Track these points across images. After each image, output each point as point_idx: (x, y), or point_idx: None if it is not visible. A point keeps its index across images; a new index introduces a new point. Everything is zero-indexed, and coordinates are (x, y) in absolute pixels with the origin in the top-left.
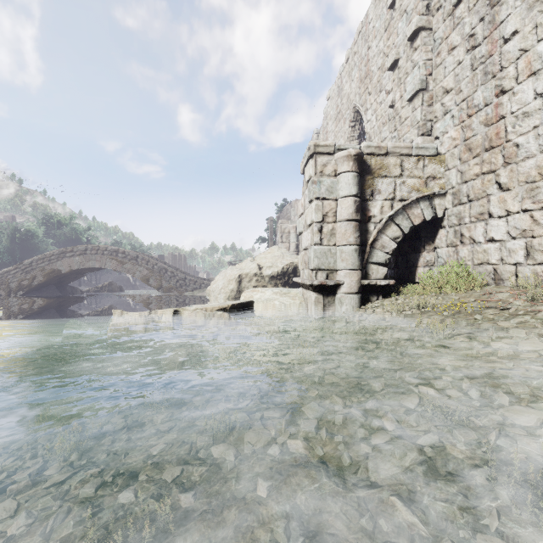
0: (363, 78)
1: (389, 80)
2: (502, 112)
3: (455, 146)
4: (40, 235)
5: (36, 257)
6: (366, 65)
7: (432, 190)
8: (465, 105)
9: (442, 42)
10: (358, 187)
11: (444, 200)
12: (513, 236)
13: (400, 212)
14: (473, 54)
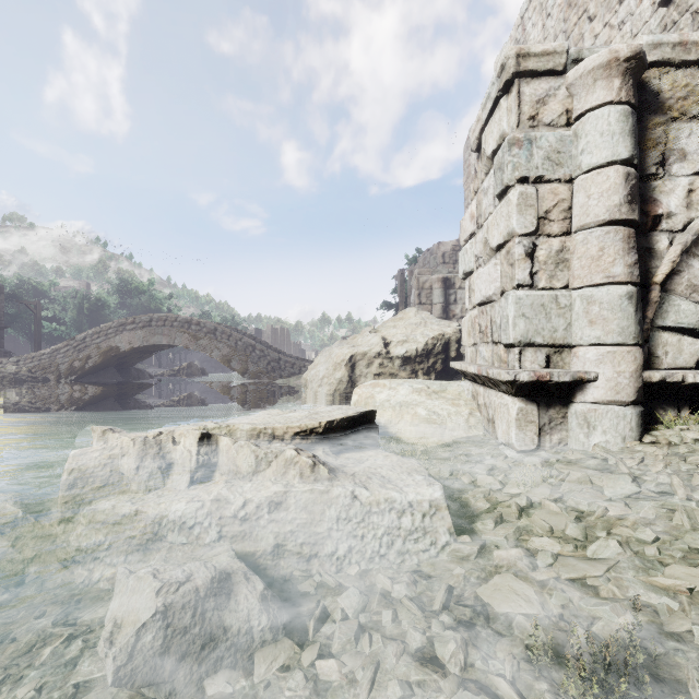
0: None
1: None
2: None
3: None
4: (111, 304)
5: (91, 331)
6: None
7: None
8: None
9: None
10: (633, 140)
11: None
12: None
13: None
14: None
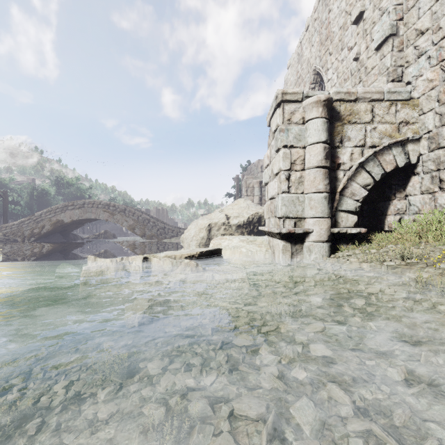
0: (324, 41)
1: (351, 36)
2: None
3: (432, 88)
4: (52, 193)
5: (45, 210)
6: (326, 28)
7: (405, 135)
8: None
9: None
10: (327, 133)
11: (418, 146)
12: None
13: (371, 159)
14: None
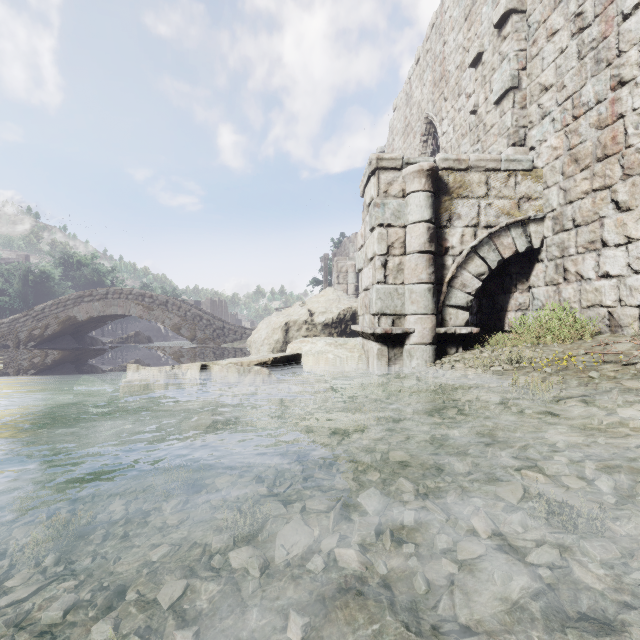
0: (437, 81)
1: (470, 80)
2: (621, 109)
3: (556, 157)
4: (56, 277)
5: (50, 302)
6: (441, 65)
7: (526, 214)
8: (570, 104)
9: (539, 27)
10: (432, 210)
11: (541, 227)
12: (636, 269)
13: (486, 242)
14: (580, 38)
